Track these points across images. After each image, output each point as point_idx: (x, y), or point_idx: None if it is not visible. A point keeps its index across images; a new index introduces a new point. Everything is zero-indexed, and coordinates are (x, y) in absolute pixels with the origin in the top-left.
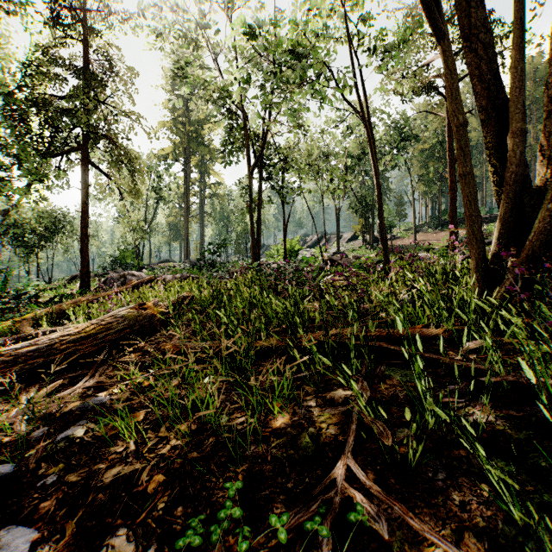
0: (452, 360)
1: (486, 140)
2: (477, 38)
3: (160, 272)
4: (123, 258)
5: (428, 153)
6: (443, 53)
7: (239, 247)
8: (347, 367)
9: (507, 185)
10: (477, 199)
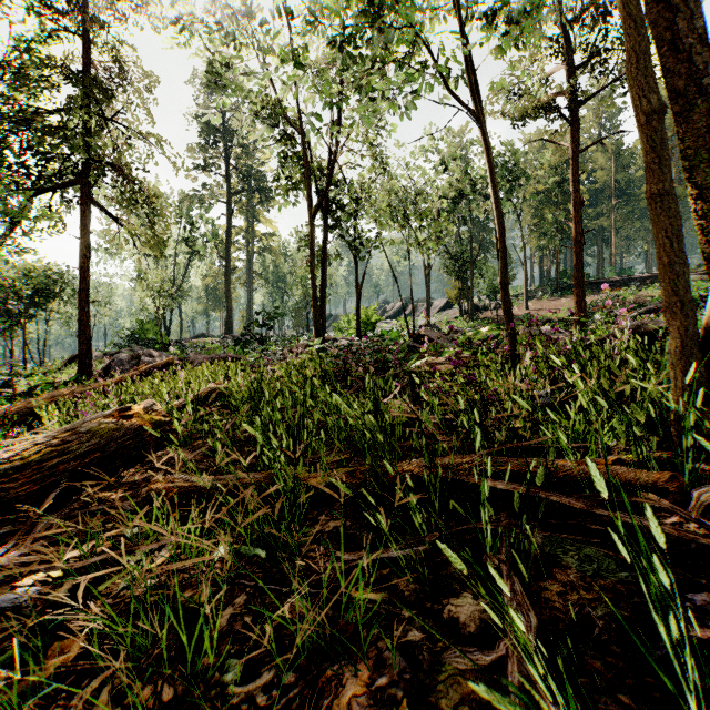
0: (683, 535)
1: (681, 144)
2: None
3: (191, 351)
4: (143, 332)
5: (543, 197)
6: None
7: (298, 318)
8: (494, 576)
9: None
10: (681, 236)
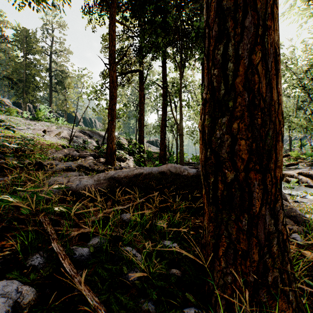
0: None
1: None
2: None
3: None
4: None
5: None
6: None
7: None
8: None
9: None
10: None
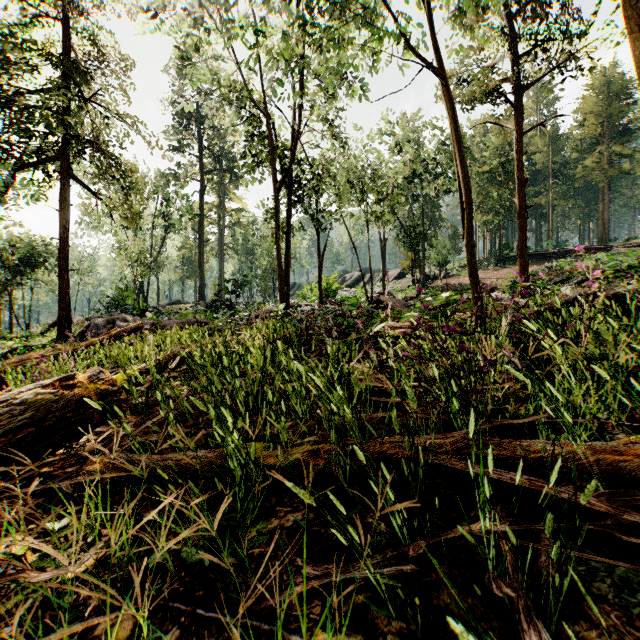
0: None
1: None
2: None
3: (165, 317)
4: (122, 298)
5: (488, 177)
6: None
7: (265, 286)
8: None
9: None
10: None
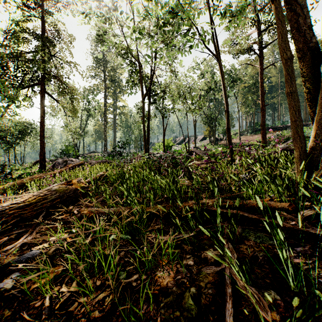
0: (294, 227)
1: (301, 71)
2: (296, 2)
3: (89, 159)
4: (67, 150)
5: (247, 89)
6: (276, 9)
7: (136, 144)
8: (220, 237)
9: (321, 100)
10: (300, 109)
